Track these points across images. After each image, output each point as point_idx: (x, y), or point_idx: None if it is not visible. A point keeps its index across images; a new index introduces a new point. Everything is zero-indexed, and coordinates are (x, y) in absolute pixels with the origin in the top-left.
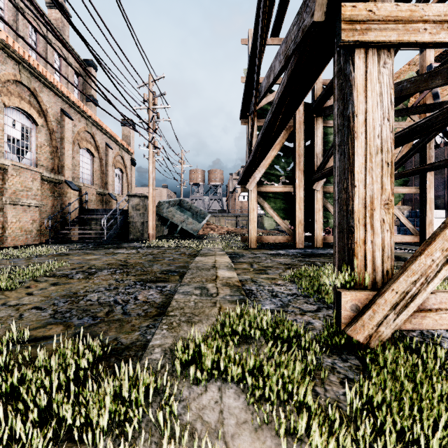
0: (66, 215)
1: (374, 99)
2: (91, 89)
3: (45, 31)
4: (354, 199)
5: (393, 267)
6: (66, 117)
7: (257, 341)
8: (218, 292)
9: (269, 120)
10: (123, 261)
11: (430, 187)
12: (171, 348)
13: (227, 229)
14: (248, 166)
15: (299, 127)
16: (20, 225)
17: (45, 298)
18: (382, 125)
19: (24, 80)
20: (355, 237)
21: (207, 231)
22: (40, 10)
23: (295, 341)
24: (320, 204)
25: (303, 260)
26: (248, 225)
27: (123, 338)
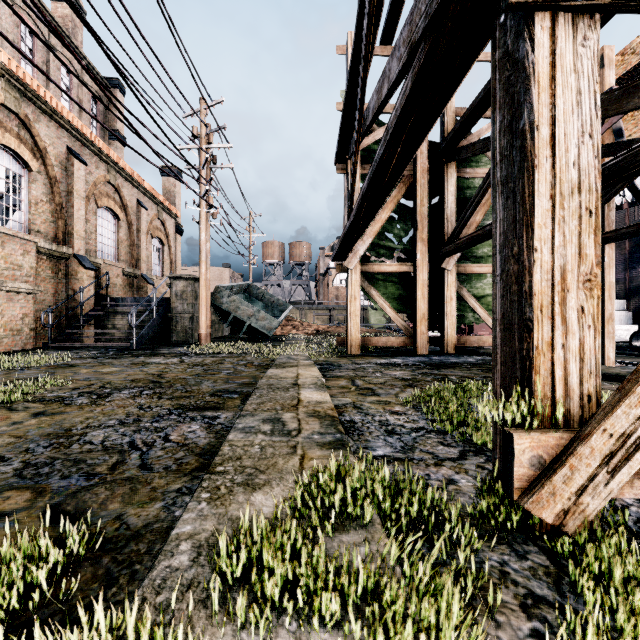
0: (76, 307)
1: (568, 100)
2: (116, 121)
3: (45, 33)
4: (533, 272)
5: (598, 390)
6: (75, 161)
7: (366, 523)
8: (300, 428)
9: (381, 156)
10: (157, 376)
11: (609, 266)
12: (211, 541)
13: (316, 327)
14: (348, 233)
15: (423, 177)
16: (4, 320)
17: (15, 439)
18: (580, 146)
19: (9, 103)
20: (536, 338)
21: (287, 330)
22: (39, 2)
23: (432, 520)
24: (453, 290)
25: (430, 373)
26: (348, 321)
27: (132, 515)
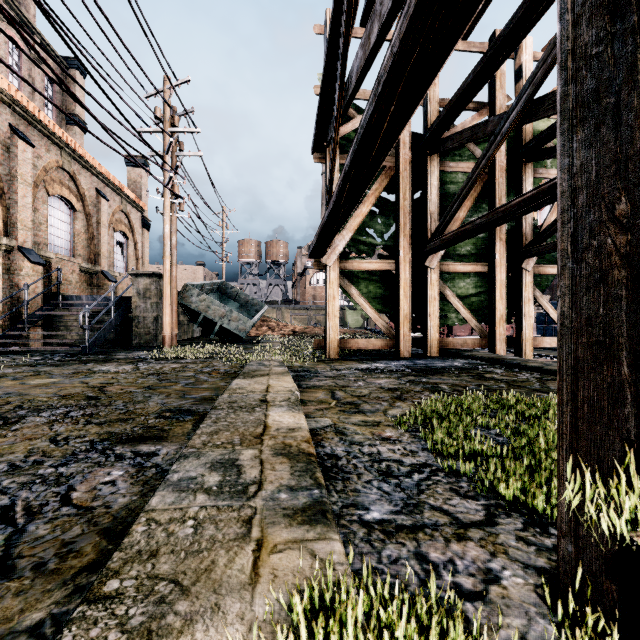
0: (19, 306)
1: None
2: (75, 105)
3: None
4: None
5: None
6: (20, 141)
7: None
8: (261, 480)
9: (370, 118)
10: (97, 389)
11: None
12: None
13: (292, 327)
14: (327, 224)
15: (405, 169)
16: None
17: None
18: None
19: None
20: None
21: (263, 331)
22: None
23: None
24: (436, 289)
25: (418, 381)
26: (326, 322)
27: None
